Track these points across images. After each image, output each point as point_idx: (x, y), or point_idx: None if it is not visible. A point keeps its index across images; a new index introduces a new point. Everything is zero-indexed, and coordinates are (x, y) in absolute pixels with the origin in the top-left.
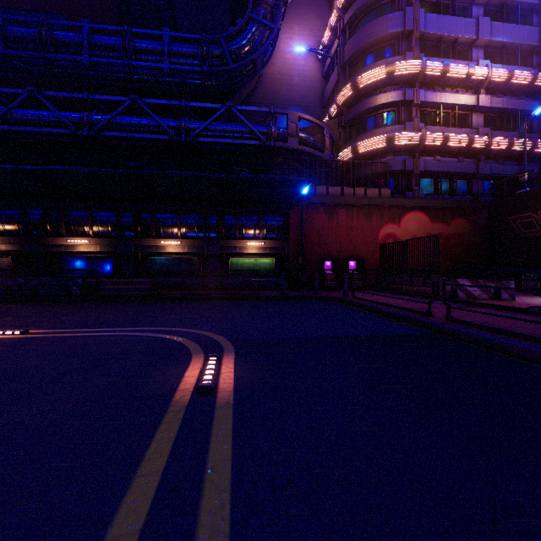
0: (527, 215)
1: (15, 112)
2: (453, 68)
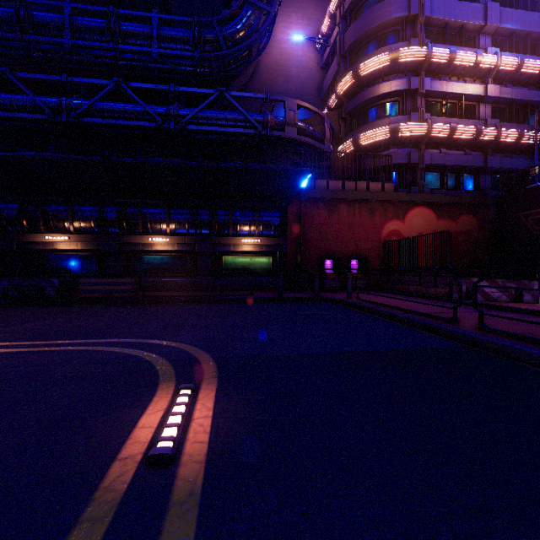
0: None
1: None
2: (460, 56)
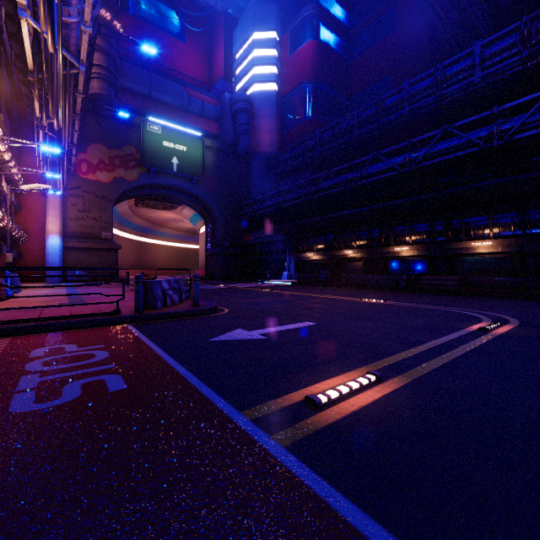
0: None
1: (366, 171)
2: None
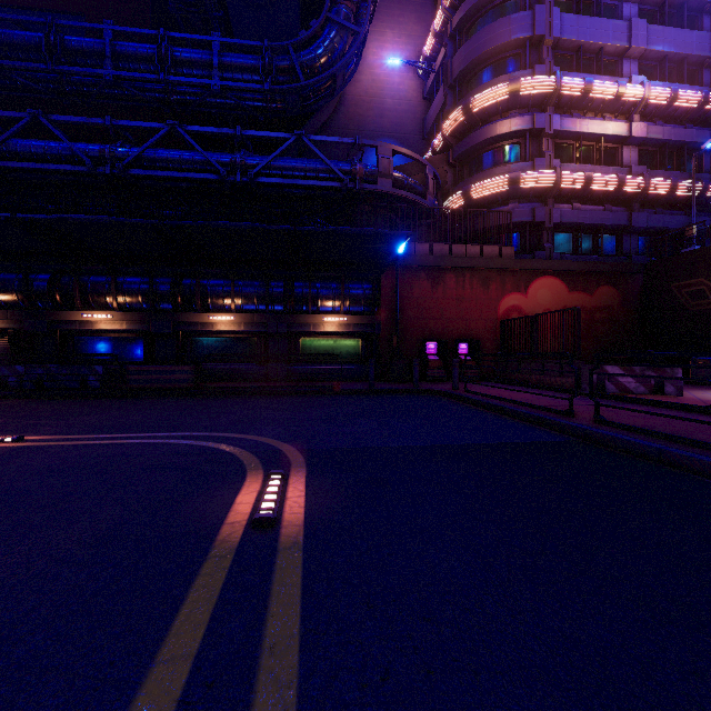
0: (697, 282)
1: (13, 143)
2: (598, 87)
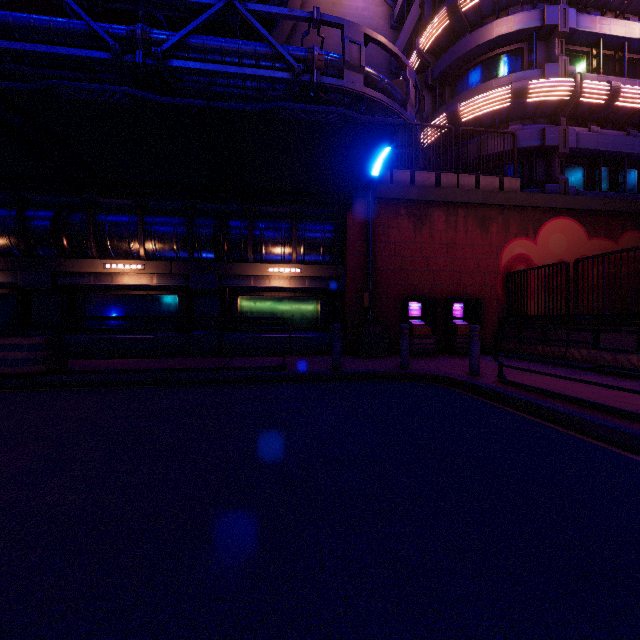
0: None
1: None
2: None
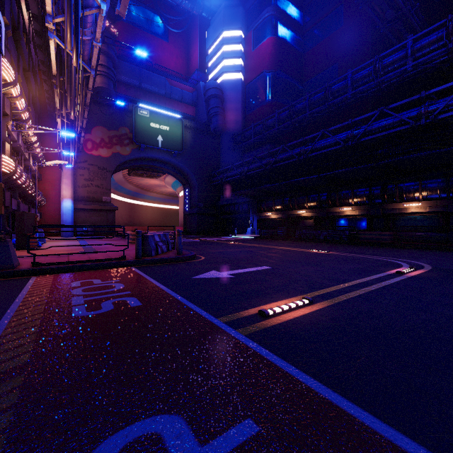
0: None
1: (315, 145)
2: None
